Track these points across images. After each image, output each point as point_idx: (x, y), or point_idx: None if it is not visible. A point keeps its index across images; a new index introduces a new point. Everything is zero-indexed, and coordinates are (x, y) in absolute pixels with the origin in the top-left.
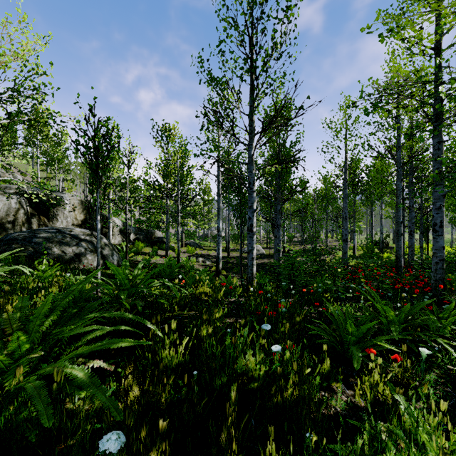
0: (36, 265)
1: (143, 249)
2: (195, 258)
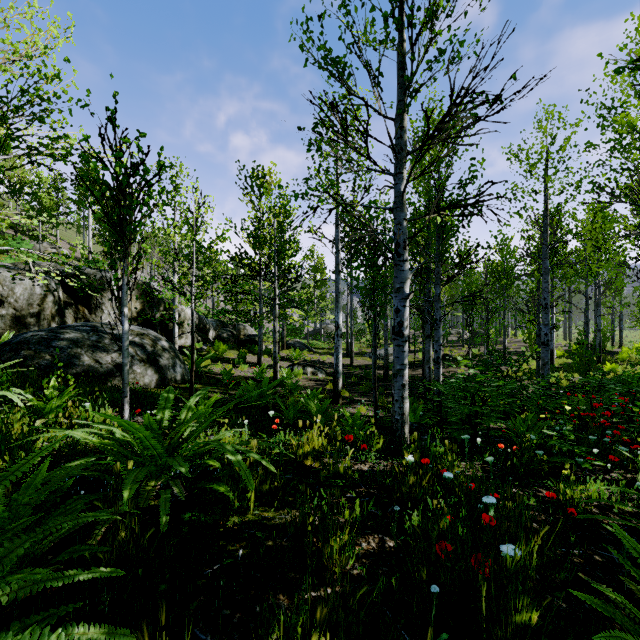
0: (45, 386)
1: (226, 352)
2: (301, 369)
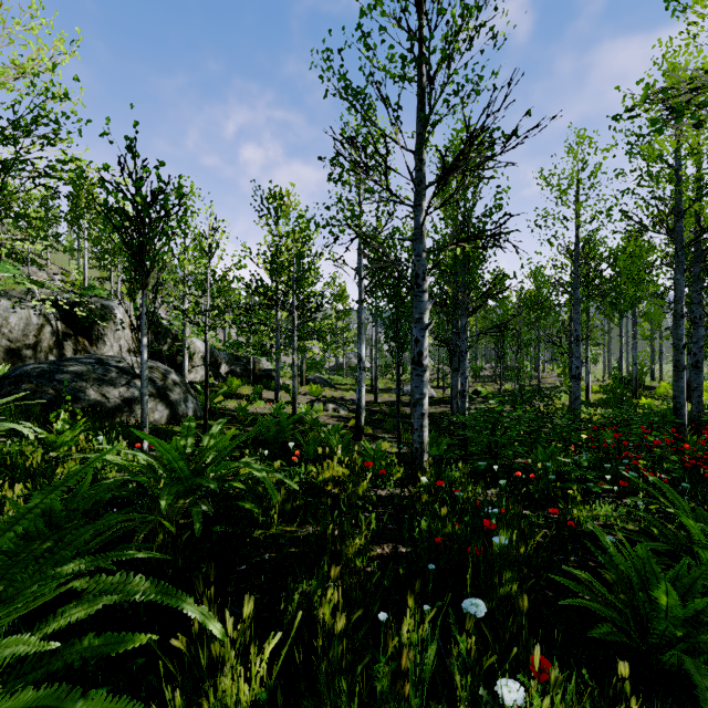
0: (52, 420)
1: (240, 388)
2: (322, 406)
